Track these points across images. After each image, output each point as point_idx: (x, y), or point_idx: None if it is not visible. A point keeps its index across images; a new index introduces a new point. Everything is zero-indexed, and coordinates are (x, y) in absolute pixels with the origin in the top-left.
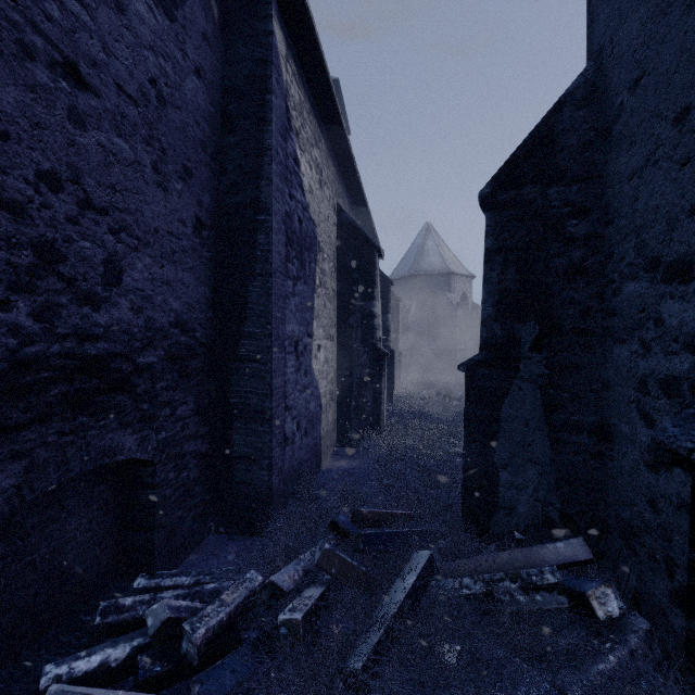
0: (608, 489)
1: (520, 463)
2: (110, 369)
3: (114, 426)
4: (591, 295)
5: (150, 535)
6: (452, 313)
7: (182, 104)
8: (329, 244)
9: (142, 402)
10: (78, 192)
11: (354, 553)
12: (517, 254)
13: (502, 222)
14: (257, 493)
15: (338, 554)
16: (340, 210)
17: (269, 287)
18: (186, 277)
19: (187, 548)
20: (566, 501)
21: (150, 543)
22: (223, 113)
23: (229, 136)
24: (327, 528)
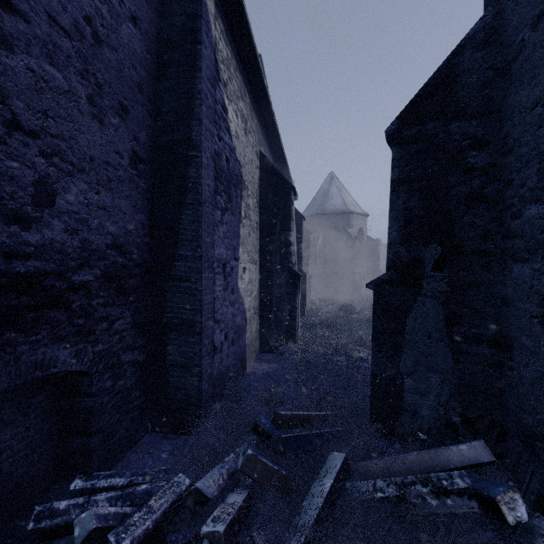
0: (507, 396)
1: (424, 371)
2: (42, 287)
3: (47, 340)
4: (490, 219)
5: (87, 440)
6: (351, 244)
7: (119, 47)
8: (253, 184)
9: (78, 317)
10: (4, 112)
11: (275, 455)
12: (421, 184)
13: (407, 155)
14: (189, 397)
15: (260, 459)
16: (262, 156)
17: (199, 215)
18: (122, 204)
19: (124, 448)
20: (466, 406)
21: (87, 447)
22: (158, 61)
23: (164, 81)
24: (250, 428)
